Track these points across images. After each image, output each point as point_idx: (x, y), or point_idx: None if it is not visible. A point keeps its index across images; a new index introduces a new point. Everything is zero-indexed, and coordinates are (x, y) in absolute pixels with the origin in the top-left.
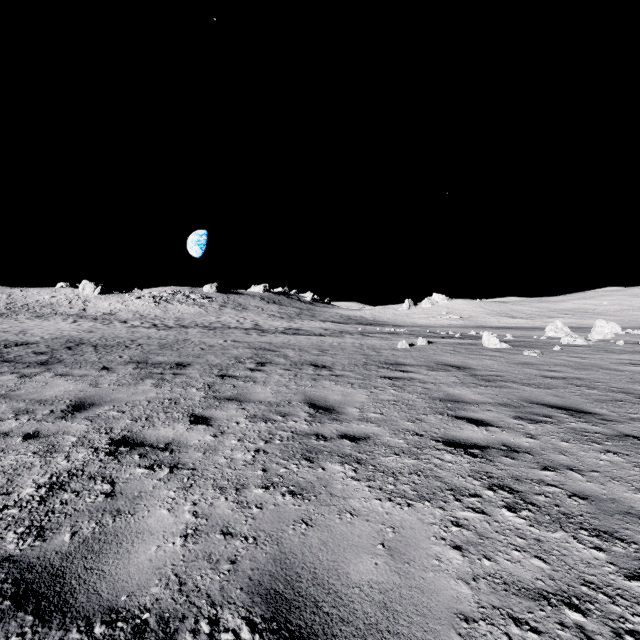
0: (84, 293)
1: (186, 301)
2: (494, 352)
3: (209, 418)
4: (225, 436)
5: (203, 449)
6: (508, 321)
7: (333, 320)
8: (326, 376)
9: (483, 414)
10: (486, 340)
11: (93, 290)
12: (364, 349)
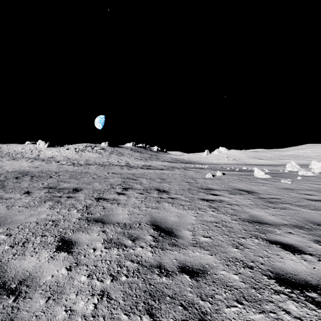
0: (39, 147)
1: (92, 151)
2: (263, 180)
3: (73, 243)
4: (78, 269)
5: (50, 292)
6: (259, 161)
7: (168, 161)
8: (165, 199)
9: (289, 237)
10: (256, 173)
11: (44, 145)
12: (187, 178)
